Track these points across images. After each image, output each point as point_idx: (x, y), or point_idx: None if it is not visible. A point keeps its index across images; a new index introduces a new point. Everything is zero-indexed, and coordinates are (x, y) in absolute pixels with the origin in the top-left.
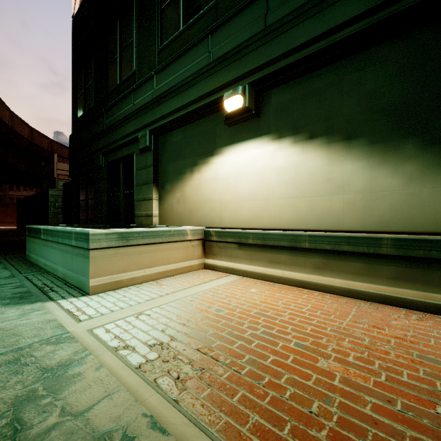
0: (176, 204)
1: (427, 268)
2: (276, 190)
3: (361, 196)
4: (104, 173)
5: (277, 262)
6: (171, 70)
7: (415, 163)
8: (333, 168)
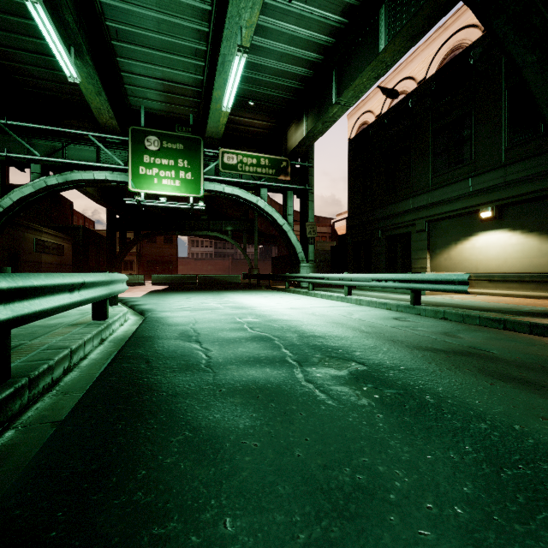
0: (444, 261)
1: None
2: (511, 255)
3: None
4: (382, 242)
5: (511, 288)
6: (443, 191)
7: None
8: (542, 246)
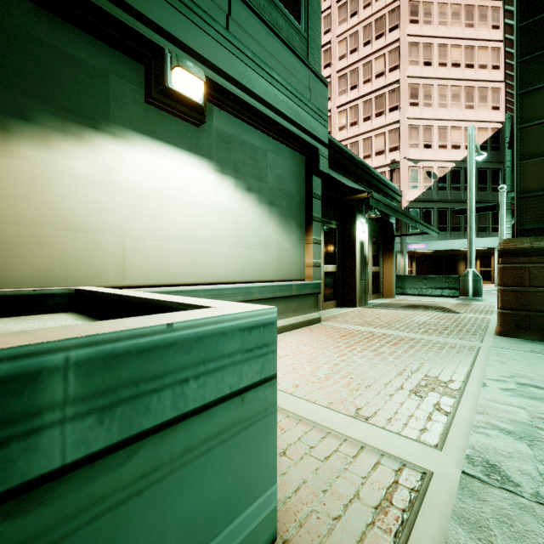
0: None
1: (304, 300)
2: (219, 235)
3: (276, 253)
4: None
5: None
6: None
7: (295, 236)
8: (263, 226)
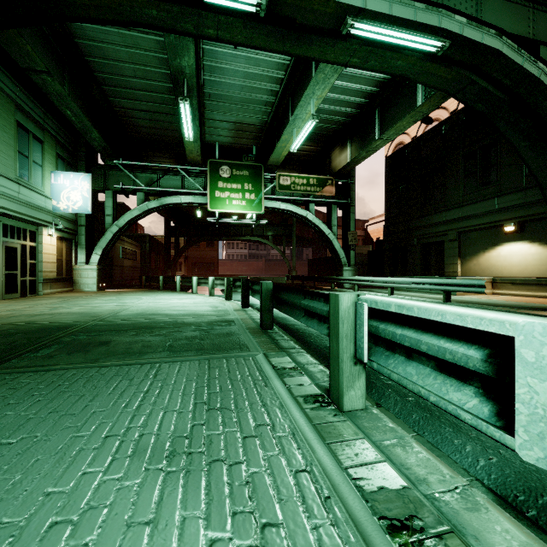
0: (473, 267)
1: None
2: (531, 262)
3: None
4: (417, 249)
5: (531, 290)
6: (472, 207)
7: None
8: None
